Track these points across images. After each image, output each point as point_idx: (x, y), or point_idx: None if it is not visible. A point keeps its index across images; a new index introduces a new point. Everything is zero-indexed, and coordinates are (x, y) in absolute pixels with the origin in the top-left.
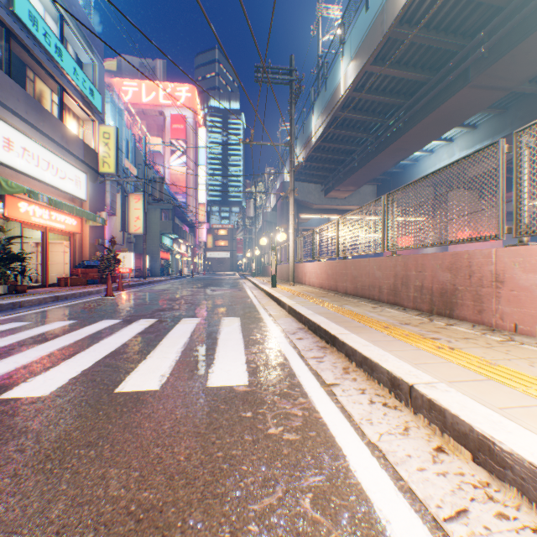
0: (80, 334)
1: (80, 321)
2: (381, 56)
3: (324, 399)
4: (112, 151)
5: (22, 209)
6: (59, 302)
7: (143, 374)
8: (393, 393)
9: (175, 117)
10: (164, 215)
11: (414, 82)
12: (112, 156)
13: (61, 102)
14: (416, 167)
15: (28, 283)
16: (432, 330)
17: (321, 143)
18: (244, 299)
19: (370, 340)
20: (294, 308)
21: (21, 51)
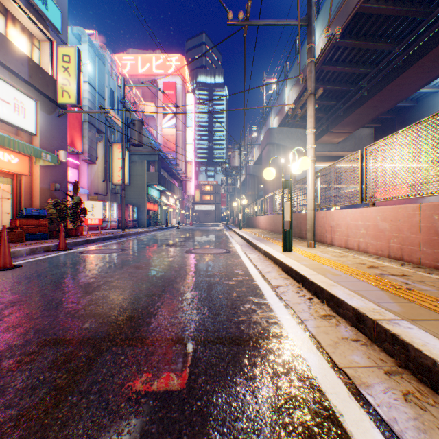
0: None
1: None
2: None
3: None
4: (72, 77)
5: None
6: None
7: None
8: None
9: (166, 84)
10: (152, 168)
11: None
12: (72, 83)
13: None
14: None
15: None
16: None
17: (324, 67)
18: (243, 287)
19: None
20: None
21: None
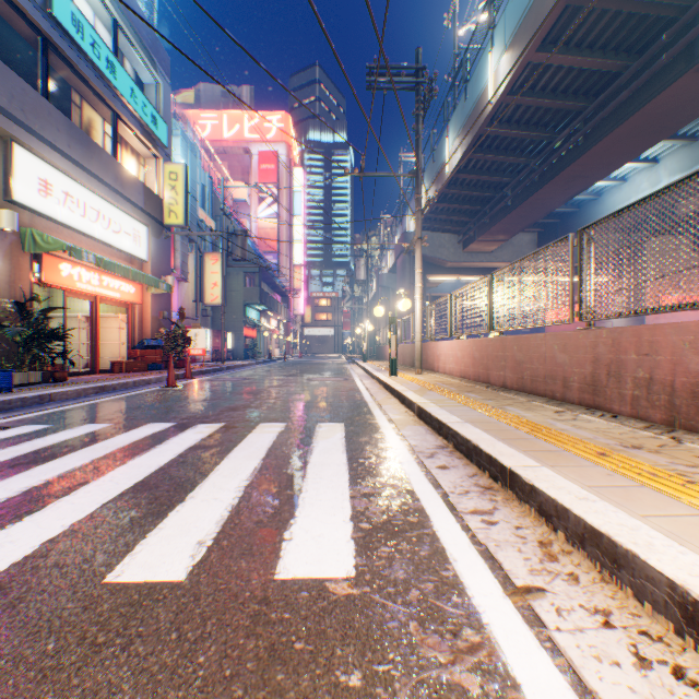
0: (105, 447)
1: (115, 425)
2: (552, 37)
3: (521, 639)
4: (179, 196)
5: (64, 272)
6: (103, 394)
7: (168, 538)
8: (691, 639)
9: (264, 154)
10: (248, 280)
11: (601, 74)
12: (179, 203)
13: (115, 134)
14: (598, 203)
15: (77, 368)
16: (695, 462)
17: (459, 175)
18: (351, 392)
19: (585, 484)
20: (429, 411)
21: (63, 68)
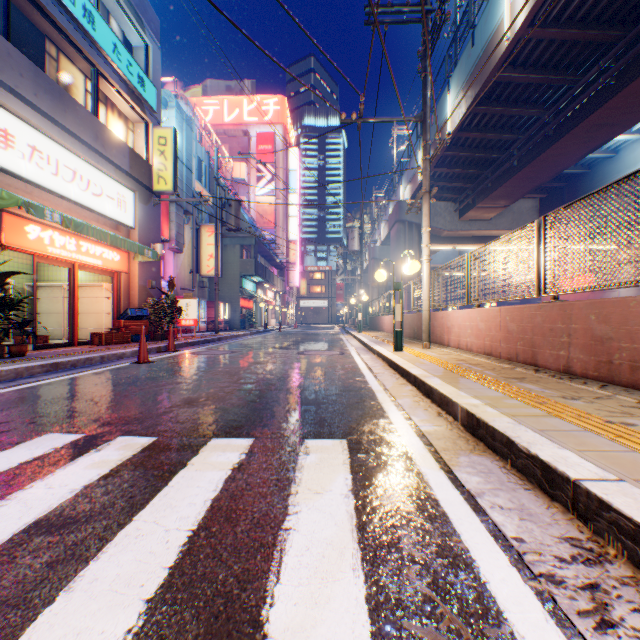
0: None
1: None
2: None
3: None
4: (168, 161)
5: (30, 234)
6: (53, 374)
7: None
8: None
9: (262, 136)
10: (245, 253)
11: None
12: (168, 168)
13: (95, 90)
14: (615, 161)
15: (63, 339)
16: None
17: (461, 134)
18: (350, 373)
19: None
20: (501, 430)
21: (32, 11)
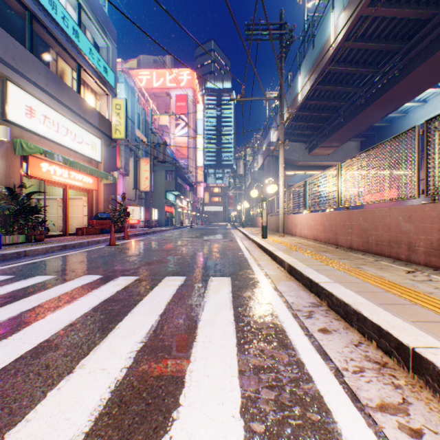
0: (38, 299)
1: (58, 277)
2: None
3: None
4: (122, 120)
5: (43, 168)
6: (65, 251)
7: None
8: None
9: (179, 96)
10: (168, 175)
11: (414, 22)
12: (122, 124)
13: (79, 78)
14: (405, 119)
15: (56, 232)
16: None
17: (307, 102)
18: (235, 250)
19: None
20: (299, 269)
21: (44, 33)
